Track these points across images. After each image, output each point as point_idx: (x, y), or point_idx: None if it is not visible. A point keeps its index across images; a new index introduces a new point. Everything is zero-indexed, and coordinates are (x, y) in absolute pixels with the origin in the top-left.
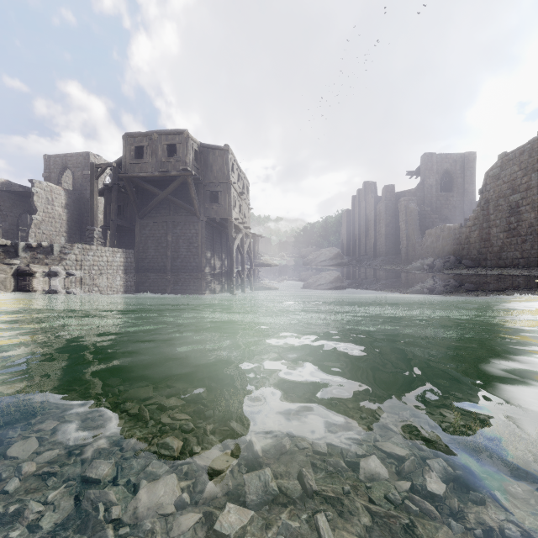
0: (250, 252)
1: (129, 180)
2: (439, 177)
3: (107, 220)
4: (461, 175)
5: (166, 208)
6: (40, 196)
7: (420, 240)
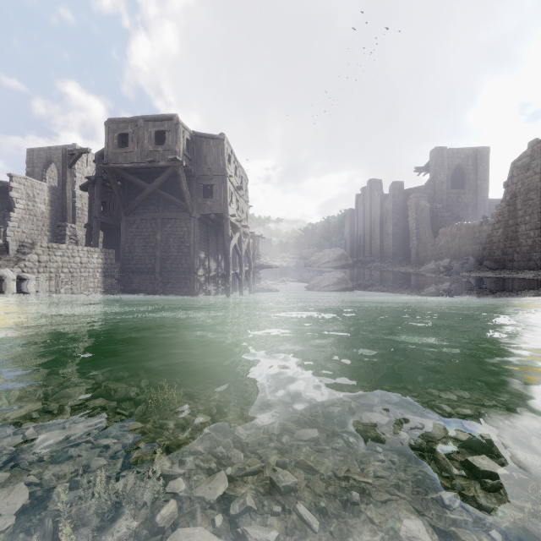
0: (249, 253)
1: (113, 171)
2: (450, 173)
3: (91, 218)
4: (474, 171)
5: (154, 203)
6: (20, 191)
7: (433, 240)
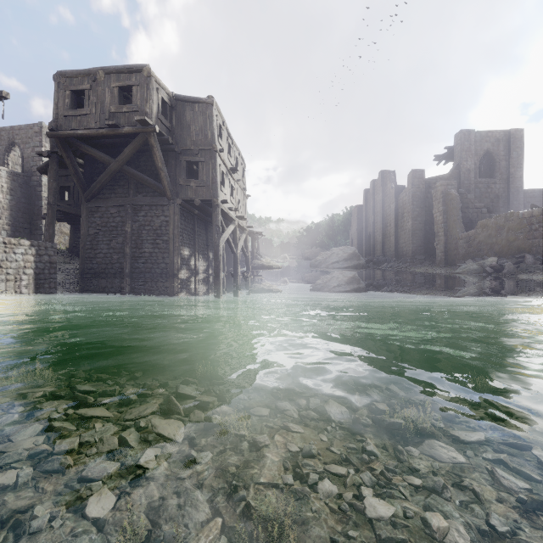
0: (247, 251)
1: (65, 141)
2: (478, 160)
3: None
4: (506, 157)
5: (123, 185)
6: None
7: (467, 235)
